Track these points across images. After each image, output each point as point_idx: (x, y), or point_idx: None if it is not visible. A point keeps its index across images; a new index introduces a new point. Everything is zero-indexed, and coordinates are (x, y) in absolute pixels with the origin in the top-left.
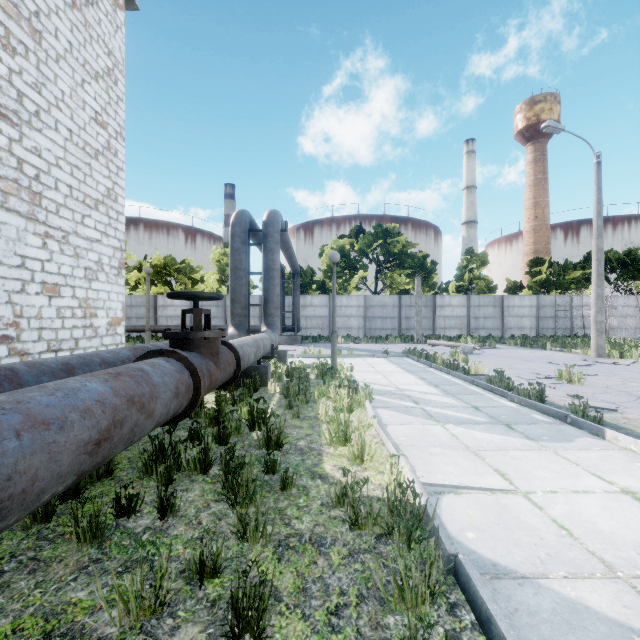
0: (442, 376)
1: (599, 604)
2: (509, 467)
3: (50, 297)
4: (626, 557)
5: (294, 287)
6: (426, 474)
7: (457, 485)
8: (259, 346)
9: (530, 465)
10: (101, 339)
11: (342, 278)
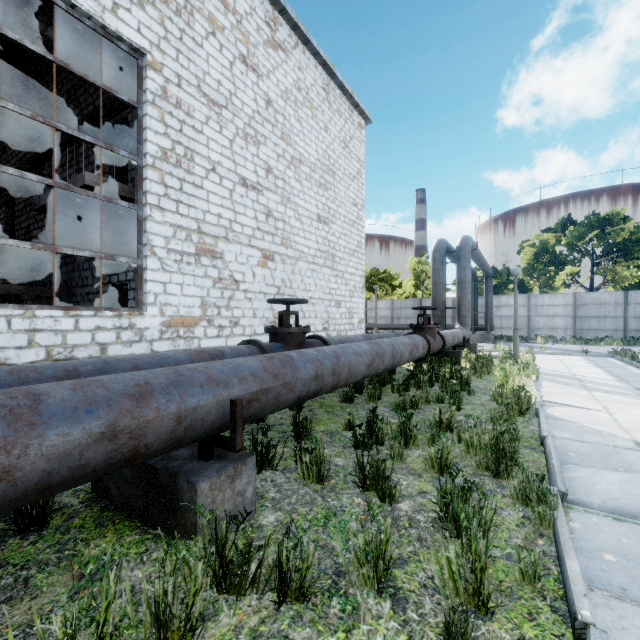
0: (635, 372)
1: (598, 428)
2: (616, 407)
3: (338, 308)
4: (637, 427)
5: (486, 289)
6: (549, 399)
7: (565, 404)
8: (454, 336)
9: (634, 408)
10: (355, 331)
11: (546, 275)
